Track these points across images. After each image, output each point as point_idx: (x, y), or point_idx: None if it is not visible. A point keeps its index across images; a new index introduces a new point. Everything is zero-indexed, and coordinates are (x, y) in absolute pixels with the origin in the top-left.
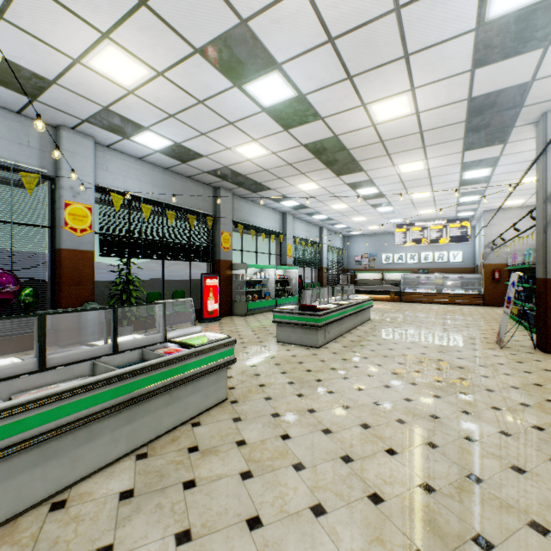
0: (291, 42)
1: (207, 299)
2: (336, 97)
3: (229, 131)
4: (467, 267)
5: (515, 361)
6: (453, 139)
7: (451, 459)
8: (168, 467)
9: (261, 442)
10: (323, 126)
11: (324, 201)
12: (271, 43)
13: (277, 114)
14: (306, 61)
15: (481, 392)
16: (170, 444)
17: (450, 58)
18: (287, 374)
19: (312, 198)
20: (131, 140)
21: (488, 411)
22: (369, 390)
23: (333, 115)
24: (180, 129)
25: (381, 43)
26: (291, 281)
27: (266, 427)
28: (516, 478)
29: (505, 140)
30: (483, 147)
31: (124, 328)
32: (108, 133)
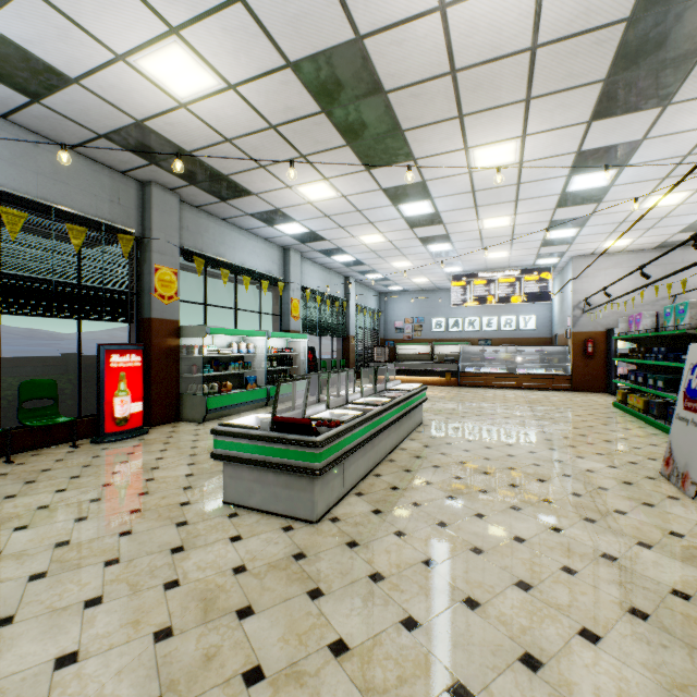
0: None
1: (114, 394)
2: None
3: None
4: (541, 337)
5: None
6: (584, 82)
7: None
8: None
9: None
10: None
11: (347, 228)
12: None
13: None
14: None
15: None
16: None
17: None
18: None
19: (327, 219)
20: None
21: None
22: None
23: None
24: None
25: None
26: (298, 358)
27: None
28: None
29: (670, 96)
30: (626, 113)
31: None
32: None
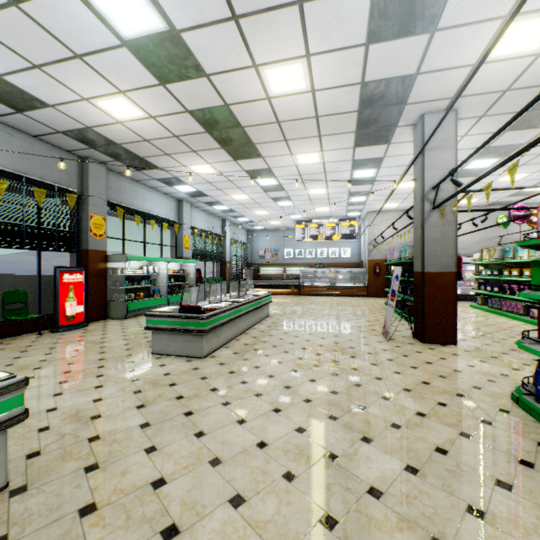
0: None
1: (65, 300)
2: (221, 46)
3: (78, 69)
4: (354, 262)
5: (401, 354)
6: (346, 132)
7: None
8: None
9: None
10: (210, 87)
11: (223, 190)
12: None
13: (146, 56)
14: None
15: (378, 402)
16: None
17: (346, 20)
18: (146, 408)
19: (209, 184)
20: None
21: (389, 433)
22: (254, 421)
23: (221, 74)
24: None
25: None
26: (189, 276)
27: None
28: None
29: (389, 140)
30: (371, 145)
31: None
32: None
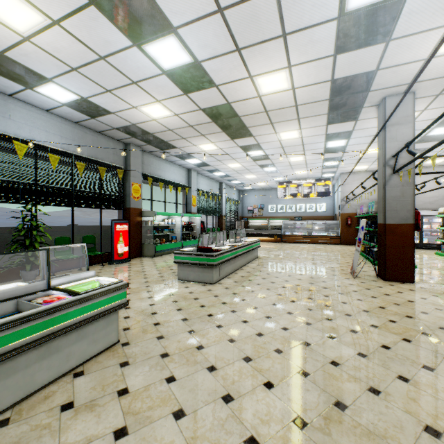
0: (184, 7)
1: (117, 242)
2: (227, 67)
3: (133, 90)
4: (329, 215)
5: (364, 288)
6: (320, 114)
7: (320, 386)
8: (29, 436)
9: (144, 388)
10: (217, 93)
11: (222, 161)
12: (166, 5)
13: (177, 78)
14: (199, 28)
15: (342, 317)
16: (41, 403)
17: (318, 42)
18: (183, 310)
19: (212, 157)
20: (35, 91)
21: (348, 335)
22: (253, 322)
23: (226, 84)
24: (85, 84)
25: (264, 20)
26: (195, 227)
27: (153, 370)
28: (373, 400)
29: (357, 118)
30: (341, 122)
31: (27, 272)
32: (8, 80)
